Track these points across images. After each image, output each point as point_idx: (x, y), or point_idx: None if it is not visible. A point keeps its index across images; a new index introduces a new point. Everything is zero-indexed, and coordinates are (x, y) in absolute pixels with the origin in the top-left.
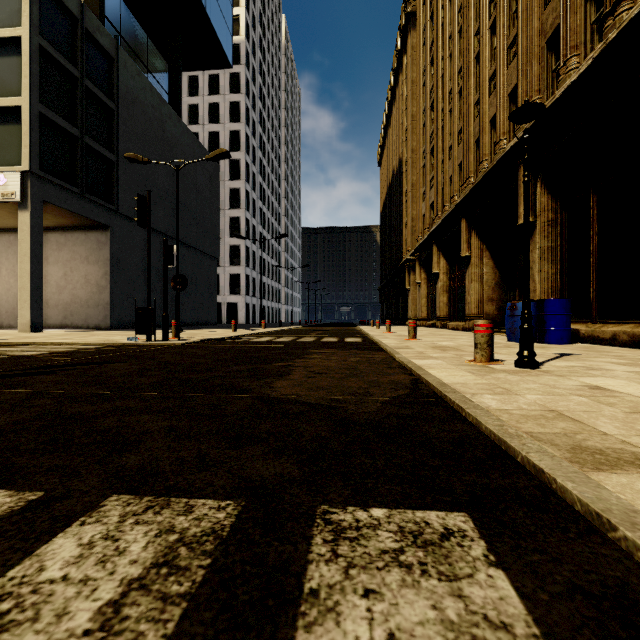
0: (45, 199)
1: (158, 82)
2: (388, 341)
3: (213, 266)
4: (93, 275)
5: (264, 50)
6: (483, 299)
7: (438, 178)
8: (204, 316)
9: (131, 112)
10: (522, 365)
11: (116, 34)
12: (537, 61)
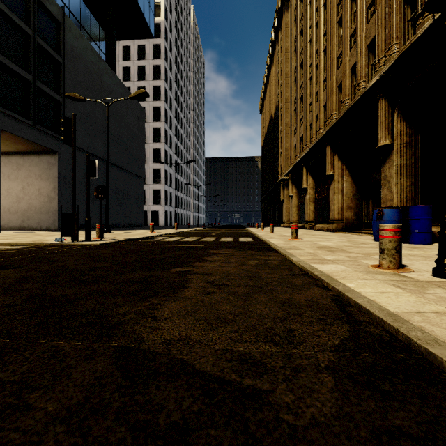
0: (2, 128)
1: (98, 47)
2: (276, 241)
3: (140, 183)
4: (45, 189)
5: (178, 29)
6: (344, 207)
7: (307, 117)
8: (133, 220)
9: (75, 65)
10: (445, 275)
11: (65, 8)
12: (395, 13)
